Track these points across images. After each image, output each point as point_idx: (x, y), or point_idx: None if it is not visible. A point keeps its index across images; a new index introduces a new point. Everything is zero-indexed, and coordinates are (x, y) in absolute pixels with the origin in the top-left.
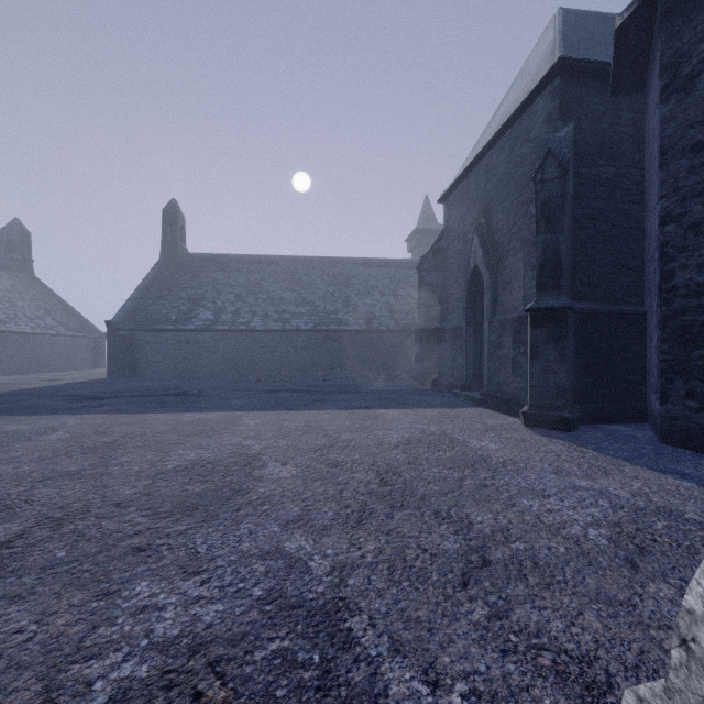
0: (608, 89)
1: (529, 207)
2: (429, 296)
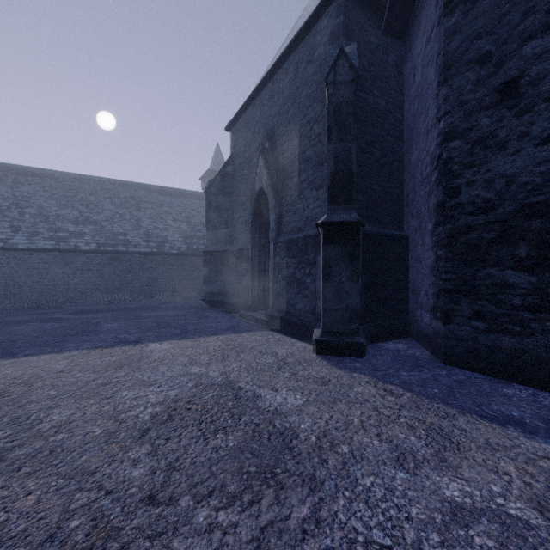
0: (380, 26)
1: (313, 127)
2: (217, 219)
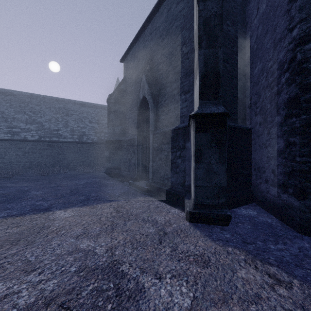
0: None
1: (182, 48)
2: (114, 119)
